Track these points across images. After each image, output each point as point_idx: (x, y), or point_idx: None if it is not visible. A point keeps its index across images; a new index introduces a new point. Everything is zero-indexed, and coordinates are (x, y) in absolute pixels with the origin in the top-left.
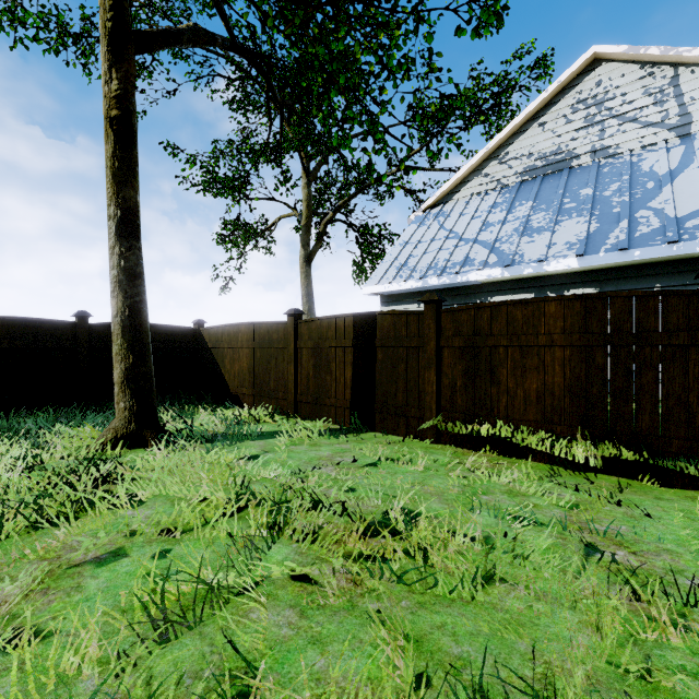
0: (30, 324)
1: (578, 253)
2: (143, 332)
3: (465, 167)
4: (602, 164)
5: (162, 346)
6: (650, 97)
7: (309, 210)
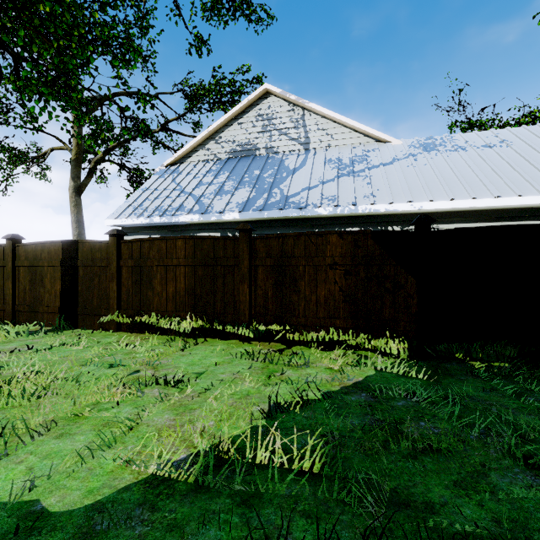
0: None
1: (239, 210)
2: None
3: (194, 141)
4: (270, 157)
5: None
6: (293, 123)
7: (79, 147)
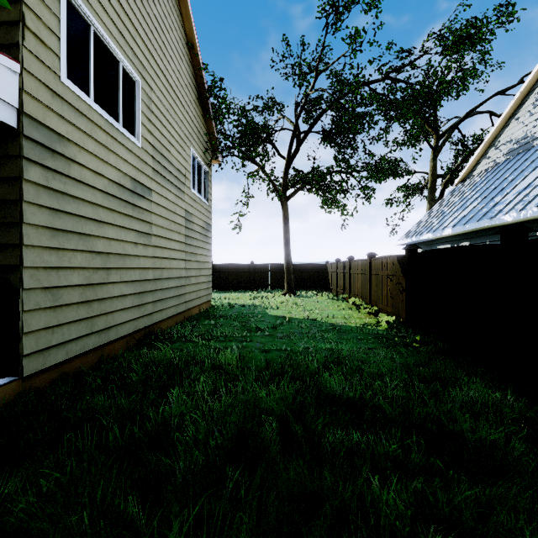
0: (279, 265)
1: (451, 226)
2: (290, 268)
3: (474, 156)
4: None
5: (313, 271)
6: None
7: (433, 177)
